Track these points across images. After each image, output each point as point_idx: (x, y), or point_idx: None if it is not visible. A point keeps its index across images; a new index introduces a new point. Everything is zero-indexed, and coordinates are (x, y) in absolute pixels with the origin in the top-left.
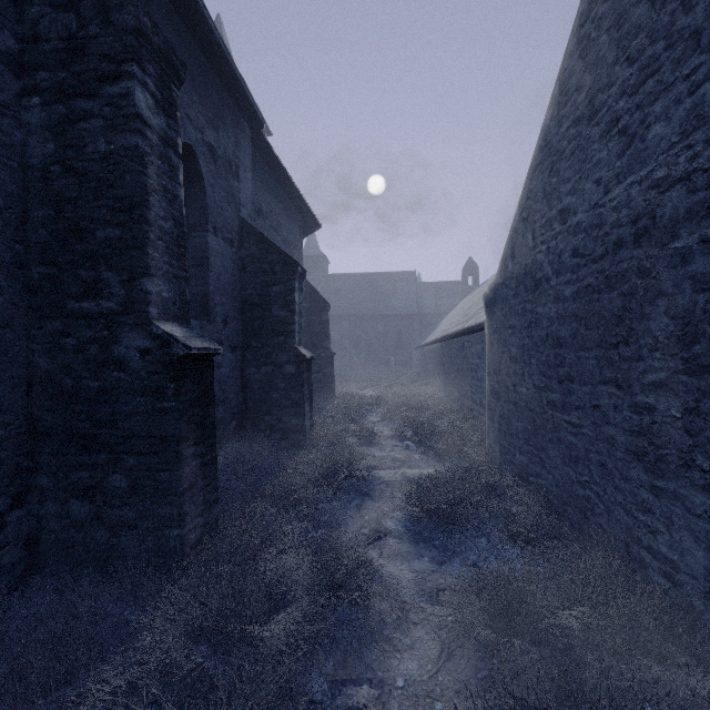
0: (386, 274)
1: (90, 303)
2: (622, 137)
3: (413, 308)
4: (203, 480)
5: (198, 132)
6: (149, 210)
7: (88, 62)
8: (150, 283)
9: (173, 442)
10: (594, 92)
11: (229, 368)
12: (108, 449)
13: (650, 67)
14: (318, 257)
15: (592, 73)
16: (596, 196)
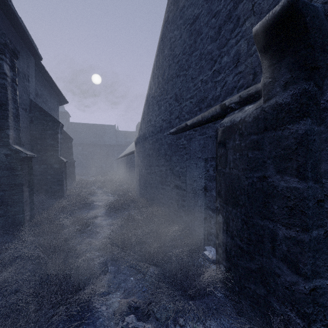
0: (101, 125)
1: None
2: (158, 106)
3: (114, 142)
4: (30, 200)
5: None
6: (8, 106)
7: None
8: (9, 131)
9: (20, 185)
10: (155, 92)
11: None
12: None
13: (162, 93)
14: (64, 113)
15: (154, 87)
16: (155, 118)
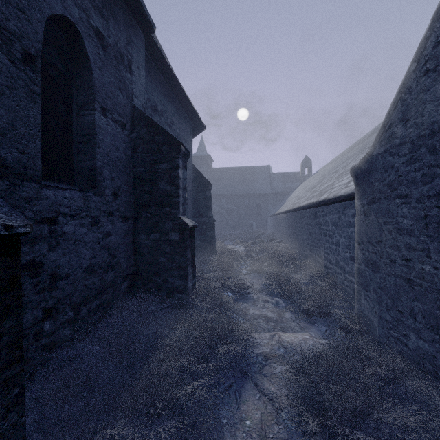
0: (250, 167)
1: None
2: None
3: (268, 190)
4: None
5: (81, 12)
6: None
7: None
8: None
9: None
10: None
11: (120, 236)
12: None
13: None
14: (206, 157)
15: None
16: None
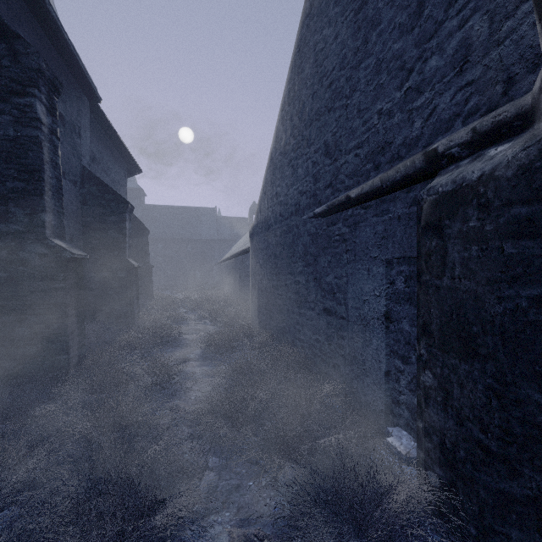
0: (194, 208)
1: (1, 225)
2: (292, 168)
3: (214, 235)
4: (78, 331)
5: None
6: (44, 173)
7: (0, 80)
8: (46, 216)
9: (63, 306)
10: (285, 144)
11: None
12: (15, 313)
13: (298, 144)
14: (136, 190)
15: (285, 135)
16: (286, 191)
